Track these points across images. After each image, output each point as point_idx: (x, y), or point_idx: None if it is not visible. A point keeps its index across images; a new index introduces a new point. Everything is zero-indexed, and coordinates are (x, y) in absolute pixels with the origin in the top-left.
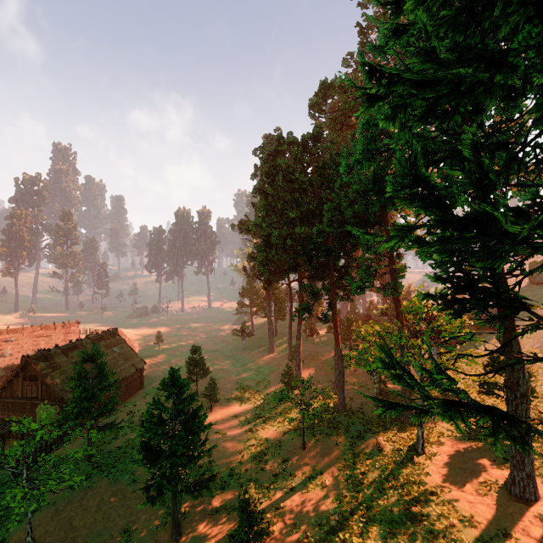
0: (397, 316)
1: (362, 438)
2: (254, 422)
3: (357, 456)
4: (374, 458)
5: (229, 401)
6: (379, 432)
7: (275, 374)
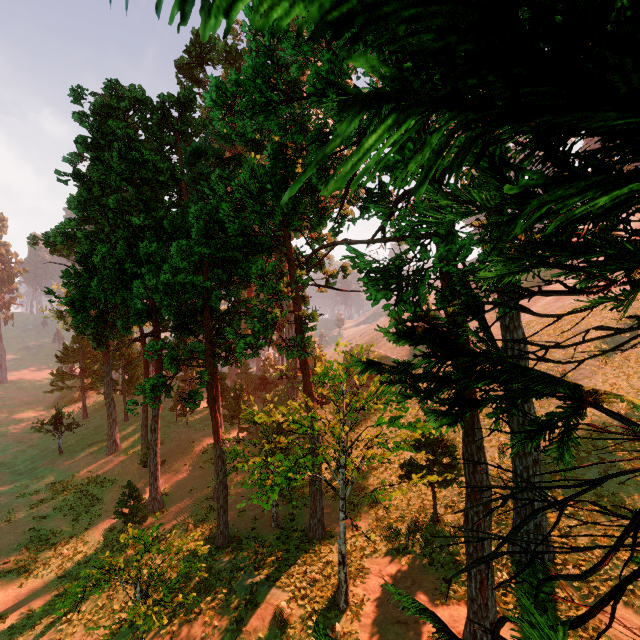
0: (304, 386)
1: (255, 603)
2: (44, 623)
3: None
4: None
5: None
6: (281, 577)
7: (114, 493)
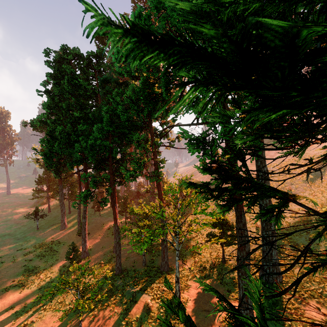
0: (159, 196)
1: (134, 301)
2: (32, 310)
3: (130, 325)
4: (144, 324)
5: (8, 291)
6: (147, 289)
7: (64, 249)
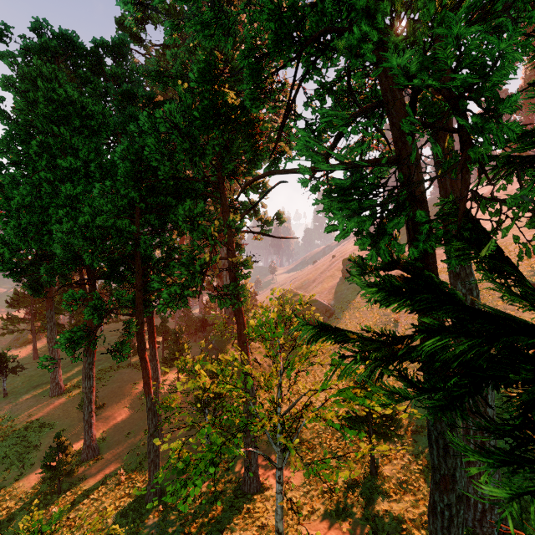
0: (239, 335)
1: None
2: None
3: None
4: None
5: None
6: None
7: (50, 438)
